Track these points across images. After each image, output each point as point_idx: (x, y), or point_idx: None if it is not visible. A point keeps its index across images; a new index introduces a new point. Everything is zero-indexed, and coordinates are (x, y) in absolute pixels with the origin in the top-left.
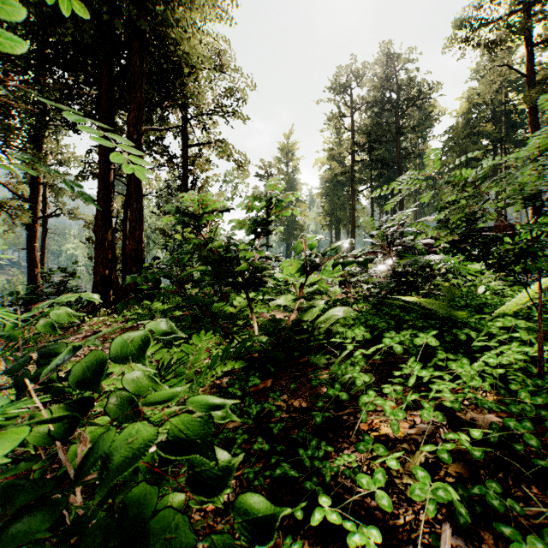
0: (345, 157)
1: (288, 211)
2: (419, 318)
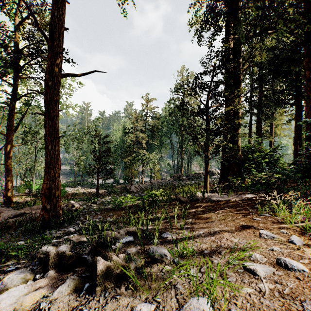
0: None
1: None
2: None
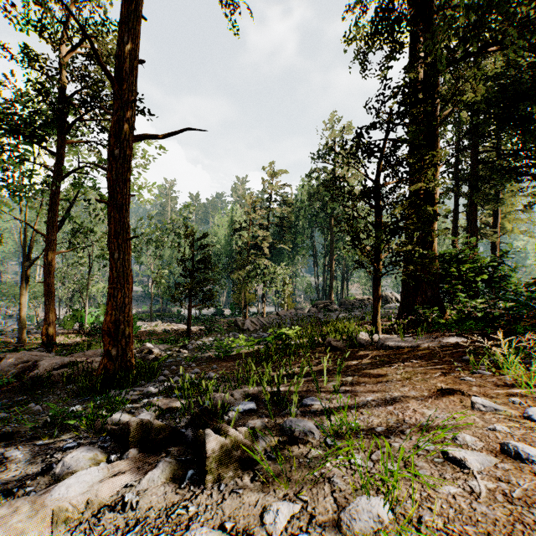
0: None
1: None
2: None
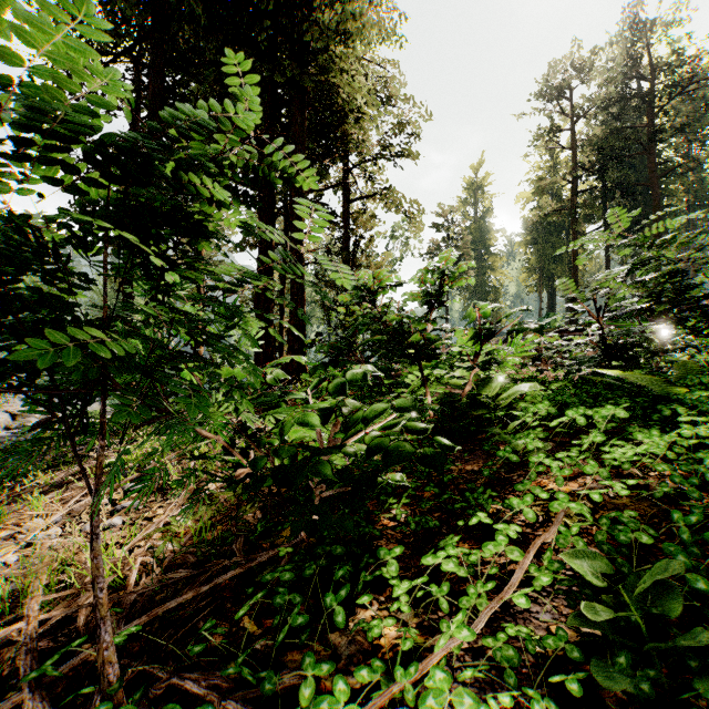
0: (562, 186)
1: (463, 280)
2: (627, 397)
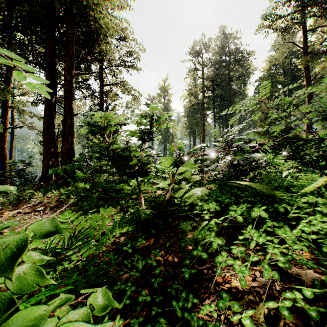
0: (198, 94)
1: (164, 124)
2: (250, 195)
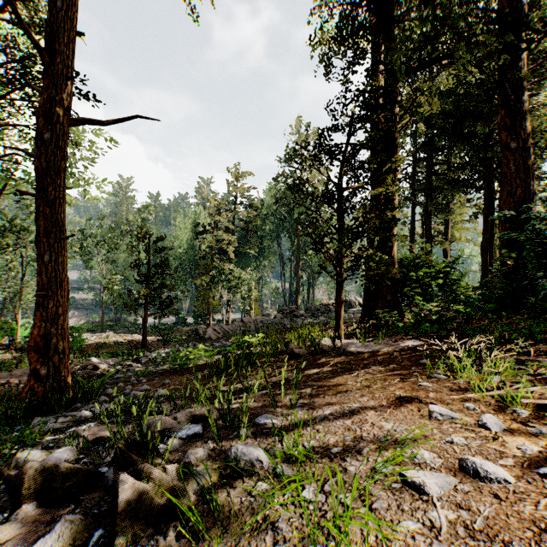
0: None
1: None
2: None
